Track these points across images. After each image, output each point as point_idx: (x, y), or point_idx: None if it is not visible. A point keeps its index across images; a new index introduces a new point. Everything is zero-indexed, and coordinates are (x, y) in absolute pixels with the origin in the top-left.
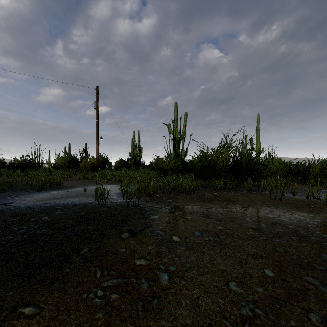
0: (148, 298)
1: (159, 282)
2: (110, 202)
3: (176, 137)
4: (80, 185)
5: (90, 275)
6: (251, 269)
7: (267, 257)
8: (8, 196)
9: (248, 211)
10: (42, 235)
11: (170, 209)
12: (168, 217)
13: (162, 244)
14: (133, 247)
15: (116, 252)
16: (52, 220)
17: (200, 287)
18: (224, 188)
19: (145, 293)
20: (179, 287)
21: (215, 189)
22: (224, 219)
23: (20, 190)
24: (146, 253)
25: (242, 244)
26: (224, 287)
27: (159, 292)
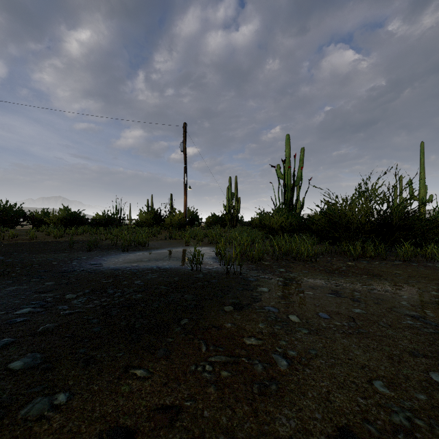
0: (264, 382)
1: (276, 367)
2: (205, 267)
3: (287, 183)
4: (167, 246)
5: (195, 347)
6: (407, 369)
7: (436, 357)
8: (96, 256)
9: (403, 291)
10: (137, 300)
11: (283, 281)
12: (281, 291)
13: (276, 324)
14: (239, 322)
15: (221, 327)
16: (145, 285)
17: (331, 381)
18: (363, 256)
19: (260, 376)
20: (302, 376)
21: (349, 257)
22: (363, 299)
23: (106, 250)
24: (257, 332)
25: (393, 336)
26: (365, 386)
27: (277, 377)
